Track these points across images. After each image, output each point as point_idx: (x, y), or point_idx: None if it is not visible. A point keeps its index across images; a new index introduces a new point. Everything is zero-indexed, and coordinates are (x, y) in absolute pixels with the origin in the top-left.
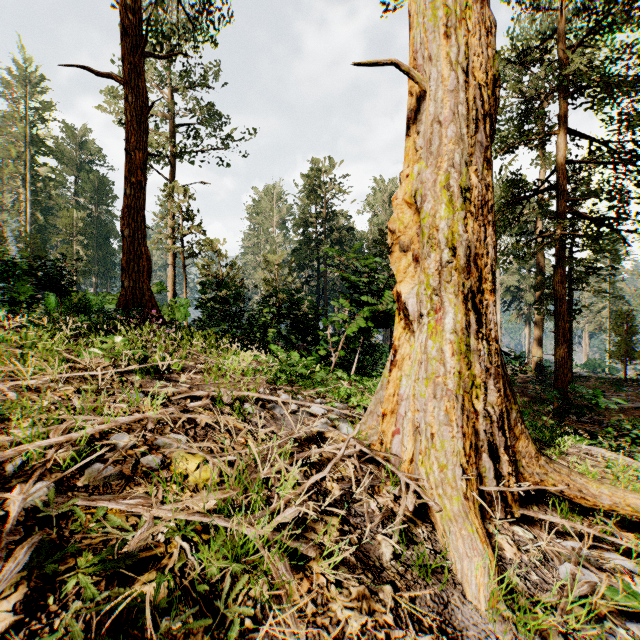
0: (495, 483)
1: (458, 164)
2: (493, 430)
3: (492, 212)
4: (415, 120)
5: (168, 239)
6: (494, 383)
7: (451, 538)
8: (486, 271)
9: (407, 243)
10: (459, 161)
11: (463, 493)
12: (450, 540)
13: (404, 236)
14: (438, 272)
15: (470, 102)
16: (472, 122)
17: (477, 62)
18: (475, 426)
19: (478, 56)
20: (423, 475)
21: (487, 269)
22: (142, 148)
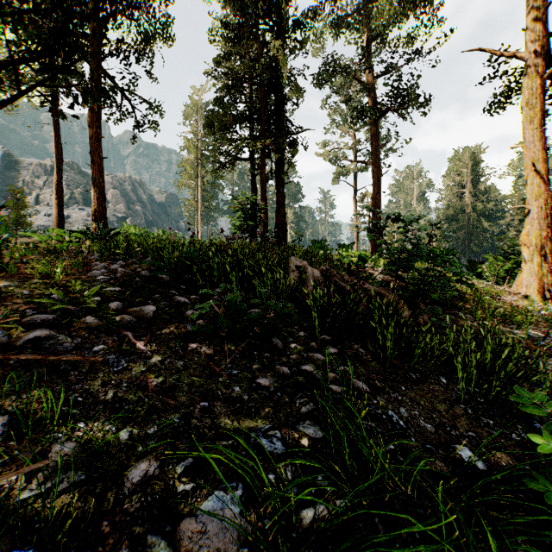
0: (548, 295)
1: (537, 228)
2: (548, 284)
3: (548, 237)
4: (527, 215)
5: (354, 223)
6: (548, 274)
7: (531, 298)
8: (546, 250)
9: (524, 244)
10: (538, 228)
11: (536, 293)
12: (531, 299)
13: (524, 242)
14: (532, 251)
15: (541, 214)
16: (542, 218)
17: (544, 205)
18: (542, 283)
19: (544, 203)
20: (527, 292)
21: (547, 250)
22: (380, 191)
